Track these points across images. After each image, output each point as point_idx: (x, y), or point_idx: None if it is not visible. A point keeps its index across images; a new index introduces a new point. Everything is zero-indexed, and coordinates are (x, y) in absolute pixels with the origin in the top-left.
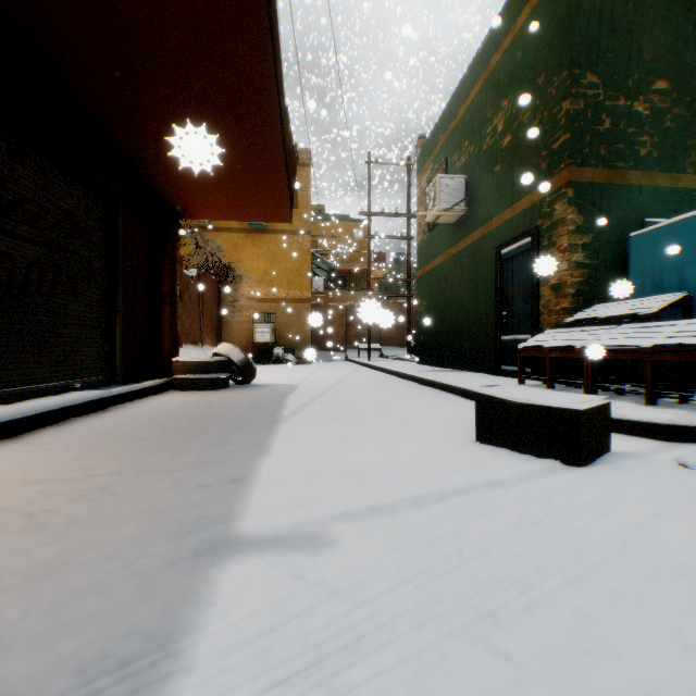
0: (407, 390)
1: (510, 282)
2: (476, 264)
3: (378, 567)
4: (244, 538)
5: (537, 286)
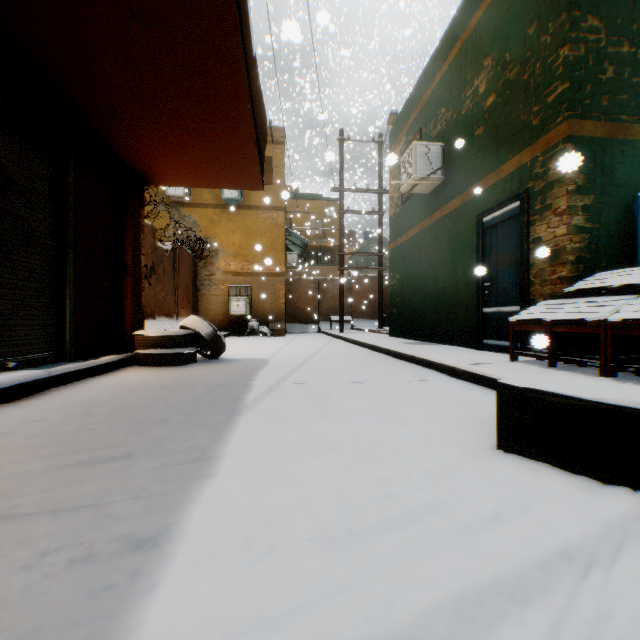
0: (385, 367)
1: (494, 251)
2: (454, 234)
3: None
4: None
5: (527, 254)
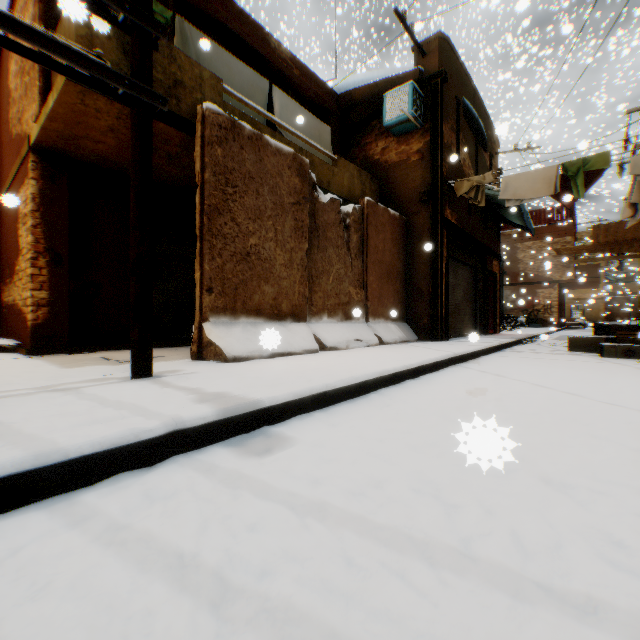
0: None
1: None
2: None
3: None
4: None
5: None
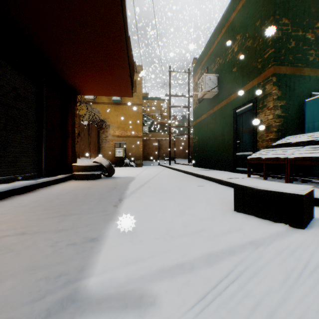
0: (190, 180)
1: (241, 126)
2: (223, 118)
3: None
4: (88, 296)
5: (256, 127)
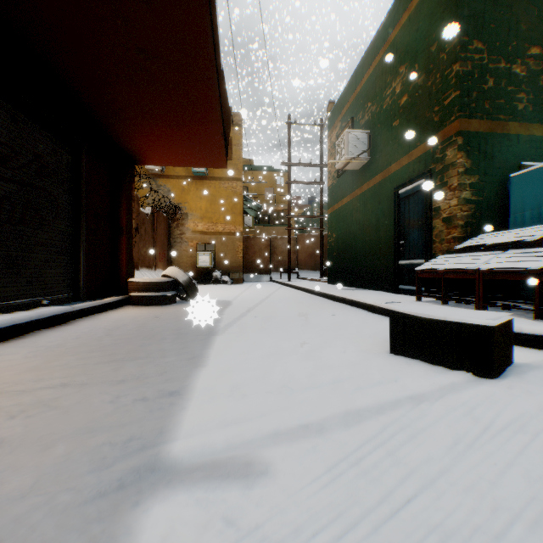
0: (322, 306)
1: (407, 216)
2: (378, 202)
3: (317, 506)
4: (173, 464)
5: (430, 219)
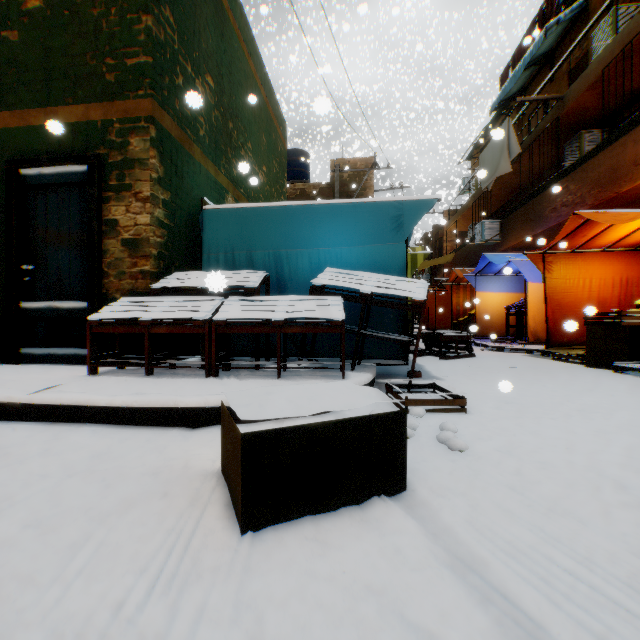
0: None
1: (43, 221)
2: None
3: None
4: None
5: (101, 237)
